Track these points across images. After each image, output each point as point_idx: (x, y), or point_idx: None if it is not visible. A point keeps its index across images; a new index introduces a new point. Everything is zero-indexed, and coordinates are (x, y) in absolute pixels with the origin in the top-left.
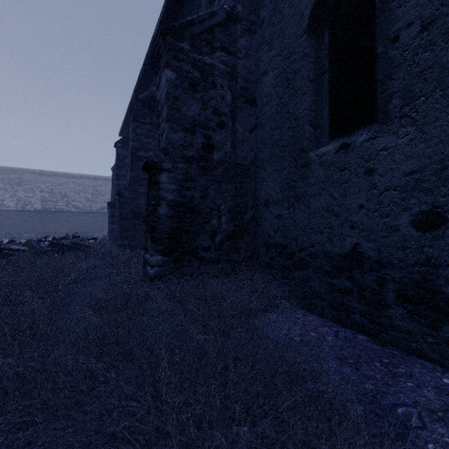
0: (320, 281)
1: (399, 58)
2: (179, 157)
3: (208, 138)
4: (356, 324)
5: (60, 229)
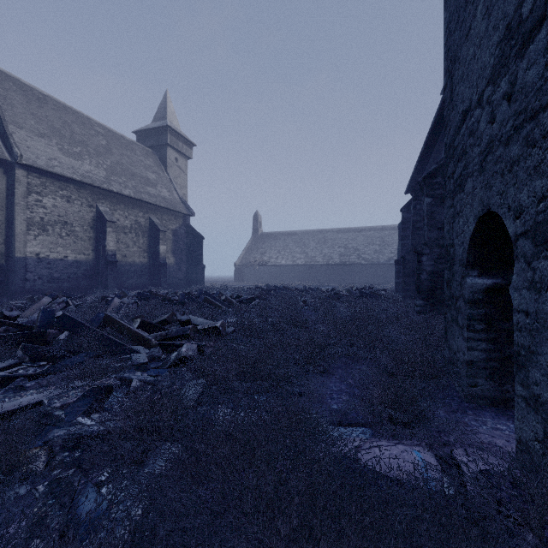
0: None
1: None
2: (434, 245)
3: None
4: None
5: (353, 280)
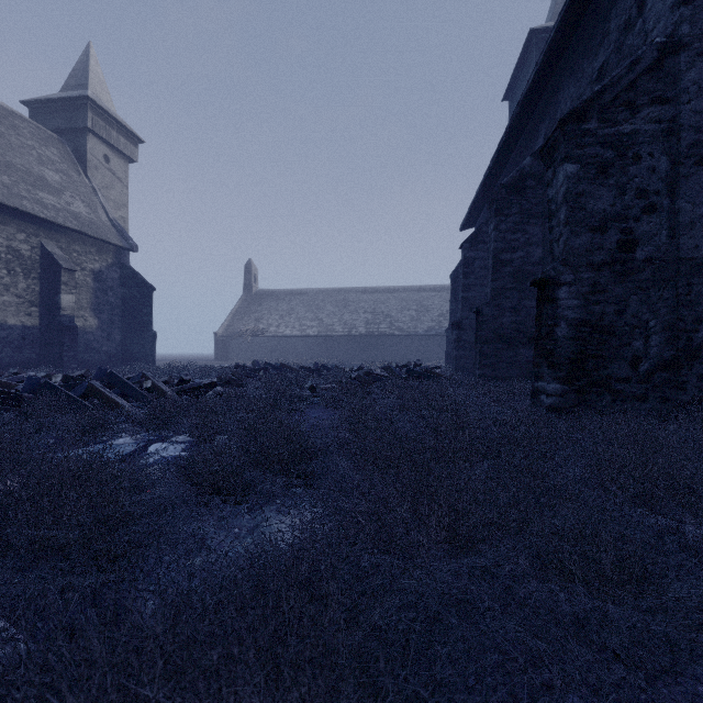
0: None
1: None
2: (583, 265)
3: (627, 232)
4: None
5: (383, 357)
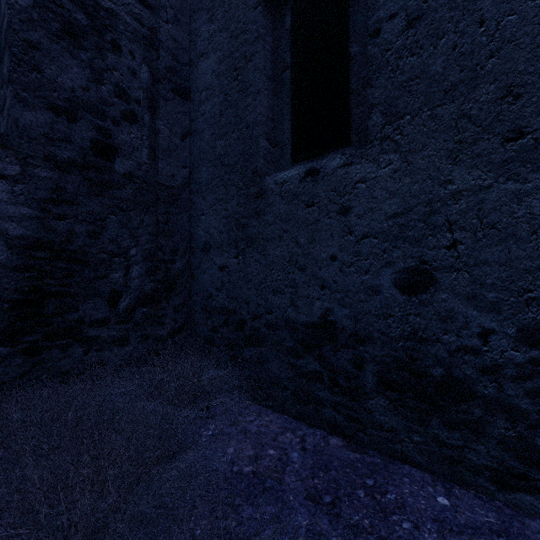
0: (281, 362)
1: (380, 59)
2: (40, 157)
3: (105, 134)
4: (328, 421)
5: None
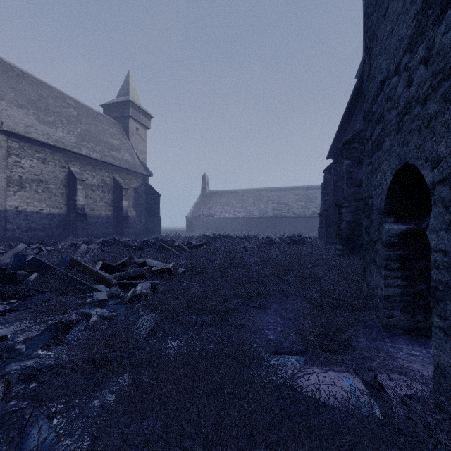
0: None
1: None
2: (352, 200)
3: None
4: None
5: (284, 230)
